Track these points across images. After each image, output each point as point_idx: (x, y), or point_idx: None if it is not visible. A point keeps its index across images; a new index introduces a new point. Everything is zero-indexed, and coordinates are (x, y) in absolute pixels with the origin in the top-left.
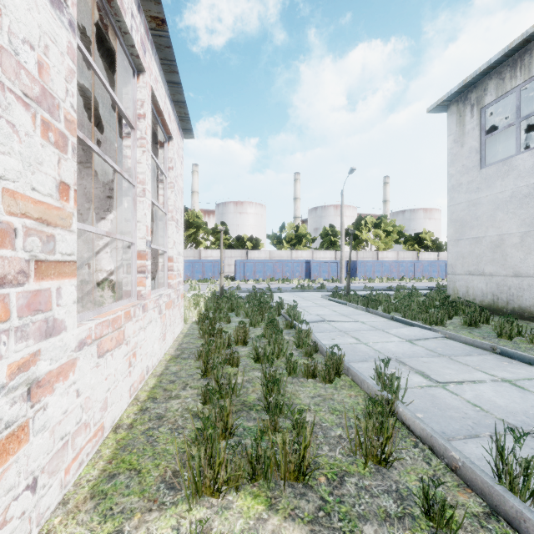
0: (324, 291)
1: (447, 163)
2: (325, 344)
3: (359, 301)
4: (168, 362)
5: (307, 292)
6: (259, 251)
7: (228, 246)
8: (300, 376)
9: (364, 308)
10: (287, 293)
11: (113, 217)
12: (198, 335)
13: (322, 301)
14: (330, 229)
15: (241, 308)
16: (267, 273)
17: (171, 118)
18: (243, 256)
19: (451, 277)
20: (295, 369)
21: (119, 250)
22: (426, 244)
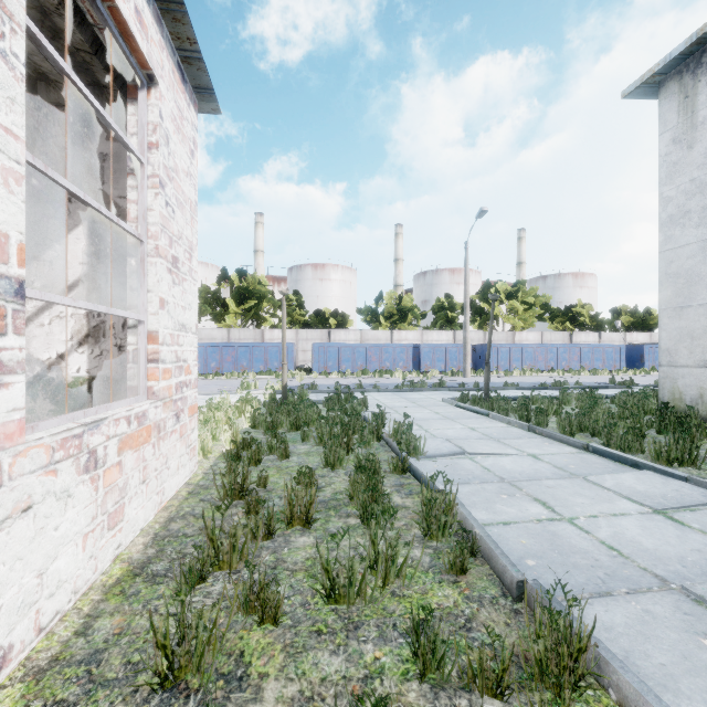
0: (445, 390)
1: (659, 180)
2: (484, 521)
3: (509, 410)
4: (106, 596)
5: (418, 392)
6: (346, 331)
7: (303, 324)
8: (457, 686)
9: (524, 424)
10: (388, 393)
11: (55, 255)
12: (219, 490)
13: (446, 409)
14: (446, 300)
15: (313, 423)
16: (358, 362)
17: (149, 31)
18: (323, 338)
19: (668, 370)
20: (440, 657)
21: (67, 321)
22: (583, 321)
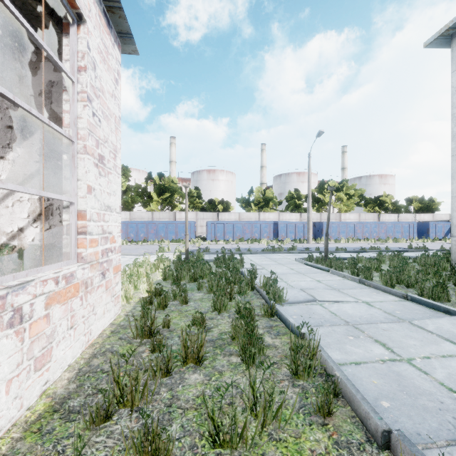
0: (296, 253)
1: (452, 104)
2: (339, 361)
3: (343, 267)
4: (24, 433)
5: (278, 254)
6: (229, 213)
7: (200, 209)
8: None
9: (356, 278)
10: (257, 255)
11: (16, 156)
12: (134, 329)
13: (298, 266)
14: (295, 192)
15: (206, 276)
16: (236, 233)
17: None
18: (214, 218)
19: None
20: None
21: (25, 204)
22: (387, 206)
